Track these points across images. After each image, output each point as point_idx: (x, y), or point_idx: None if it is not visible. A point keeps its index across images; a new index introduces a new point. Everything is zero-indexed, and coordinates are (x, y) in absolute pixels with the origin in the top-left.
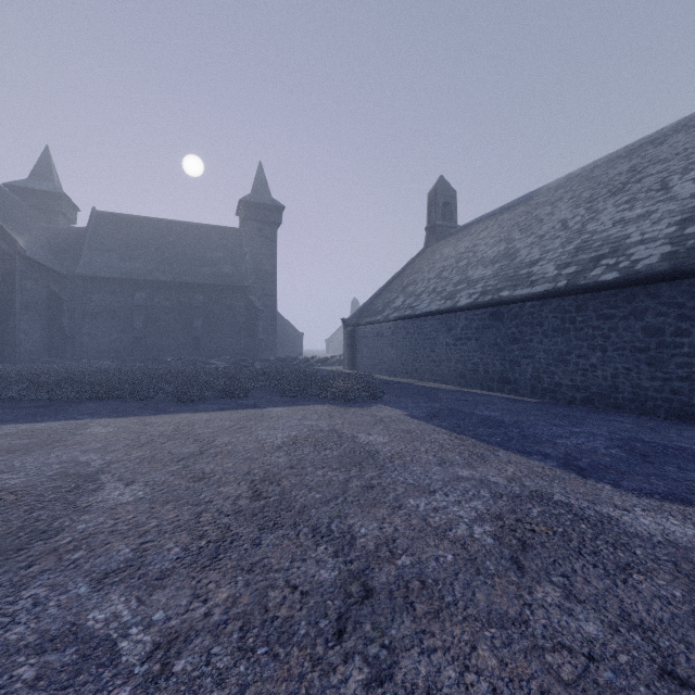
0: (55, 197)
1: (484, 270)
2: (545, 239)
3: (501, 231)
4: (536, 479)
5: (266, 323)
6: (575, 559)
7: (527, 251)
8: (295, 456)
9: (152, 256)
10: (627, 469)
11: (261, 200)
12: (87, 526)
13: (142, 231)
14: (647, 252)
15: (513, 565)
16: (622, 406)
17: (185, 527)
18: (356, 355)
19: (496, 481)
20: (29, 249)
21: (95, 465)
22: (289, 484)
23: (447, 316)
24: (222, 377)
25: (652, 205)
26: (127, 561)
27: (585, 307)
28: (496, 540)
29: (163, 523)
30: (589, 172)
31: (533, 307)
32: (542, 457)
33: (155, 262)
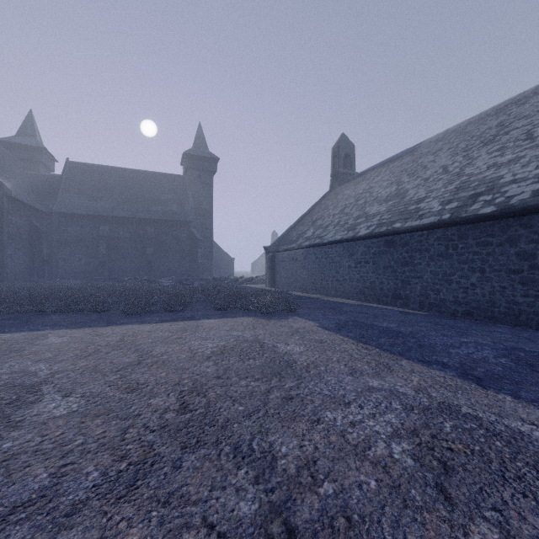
0: (37, 150)
1: (379, 207)
2: (429, 181)
3: (392, 176)
4: (441, 389)
5: (204, 250)
6: (501, 486)
7: (414, 191)
8: (222, 366)
9: (114, 197)
10: (520, 379)
11: (200, 153)
12: (13, 444)
13: (106, 177)
14: (520, 189)
15: (439, 494)
16: (499, 318)
17: (109, 445)
18: (275, 275)
19: (405, 392)
20: (15, 191)
21: (41, 375)
22: (214, 396)
23: (349, 244)
24: (166, 293)
25: (520, 152)
26: (40, 491)
27: (466, 236)
28: (417, 461)
29: (88, 441)
30: (463, 128)
31: (421, 236)
32: (441, 367)
33: (116, 201)
